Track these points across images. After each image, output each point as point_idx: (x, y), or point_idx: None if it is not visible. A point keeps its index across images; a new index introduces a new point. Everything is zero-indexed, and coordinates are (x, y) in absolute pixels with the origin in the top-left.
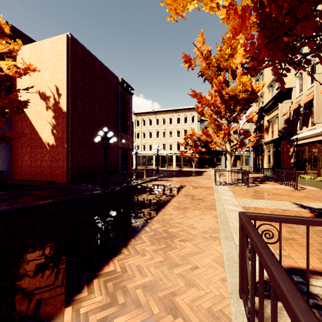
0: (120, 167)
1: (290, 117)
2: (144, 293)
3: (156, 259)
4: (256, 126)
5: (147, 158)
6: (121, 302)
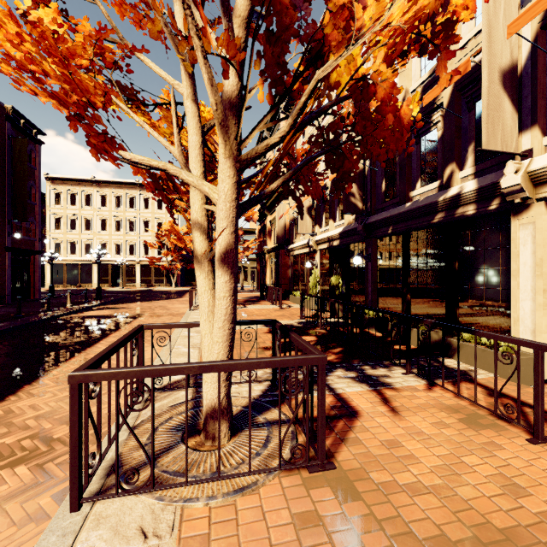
0: (9, 288)
1: (288, 221)
2: (36, 421)
3: (60, 395)
4: (260, 226)
5: (79, 269)
6: (3, 432)
